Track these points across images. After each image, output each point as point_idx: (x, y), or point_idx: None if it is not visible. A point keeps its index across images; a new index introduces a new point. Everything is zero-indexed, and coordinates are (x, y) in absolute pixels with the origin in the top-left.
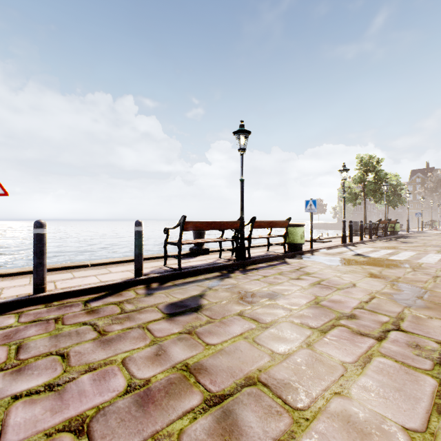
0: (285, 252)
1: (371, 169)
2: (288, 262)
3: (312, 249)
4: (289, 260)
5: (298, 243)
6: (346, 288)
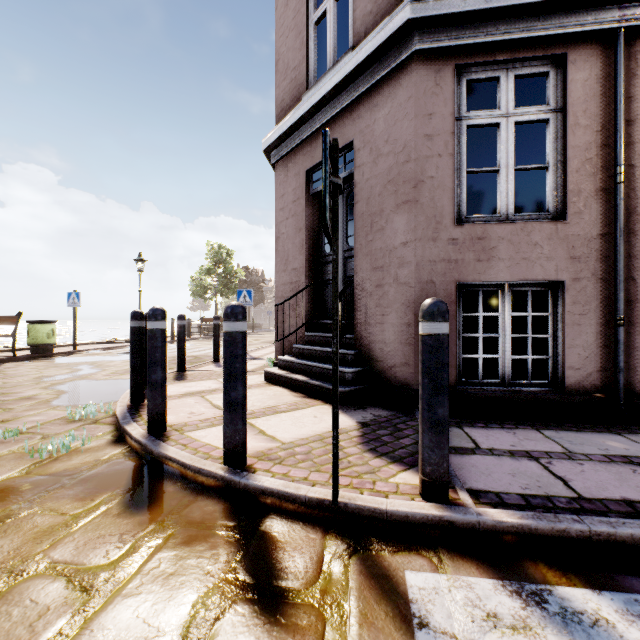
0: (15, 355)
1: (221, 261)
2: (3, 365)
3: (74, 350)
4: (10, 363)
5: (43, 344)
6: (15, 377)
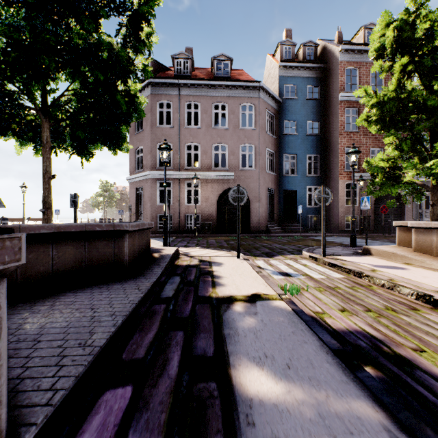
0: None
1: (107, 189)
2: None
3: None
4: None
5: None
6: None
